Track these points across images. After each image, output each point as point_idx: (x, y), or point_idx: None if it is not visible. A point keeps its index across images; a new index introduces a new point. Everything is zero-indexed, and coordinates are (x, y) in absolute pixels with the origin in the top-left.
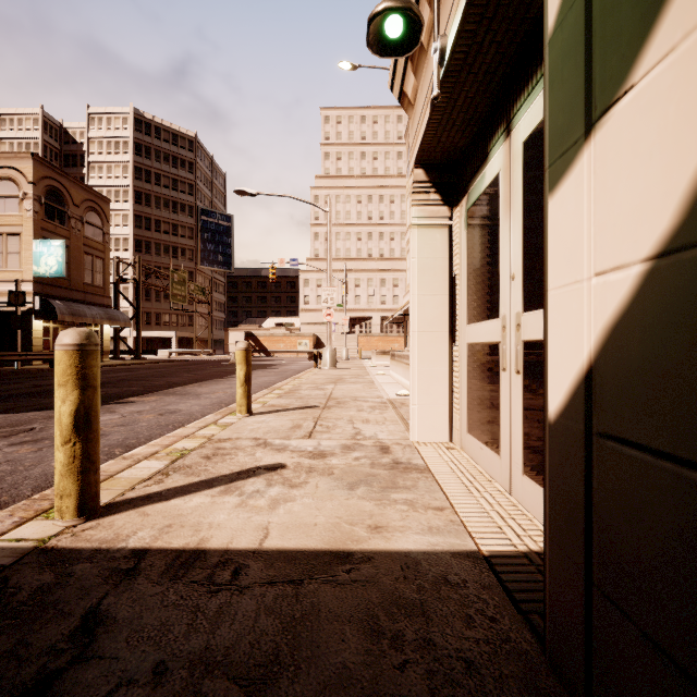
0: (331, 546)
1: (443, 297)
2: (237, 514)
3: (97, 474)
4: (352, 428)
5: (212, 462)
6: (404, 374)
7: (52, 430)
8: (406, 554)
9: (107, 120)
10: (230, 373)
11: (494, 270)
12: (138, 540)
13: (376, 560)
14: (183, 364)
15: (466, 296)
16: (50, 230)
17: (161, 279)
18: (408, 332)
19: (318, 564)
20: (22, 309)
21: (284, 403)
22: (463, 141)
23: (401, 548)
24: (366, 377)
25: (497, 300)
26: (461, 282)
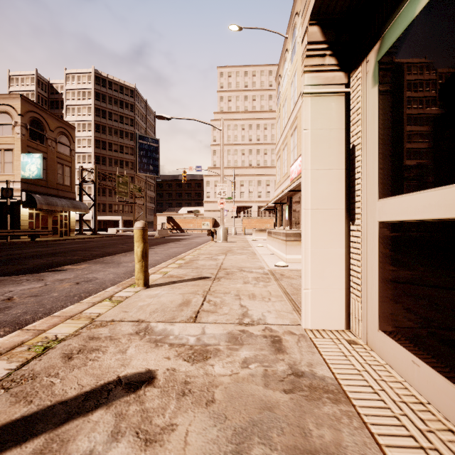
0: None
1: (339, 172)
2: None
3: None
4: (239, 306)
5: (69, 366)
6: (280, 247)
7: None
8: None
9: (77, 77)
10: (152, 244)
11: None
12: None
13: None
14: (123, 238)
15: (377, 165)
16: (33, 147)
17: (112, 181)
18: (278, 216)
19: None
20: (14, 201)
21: (181, 273)
22: None
23: None
24: (249, 249)
25: None
26: (365, 151)
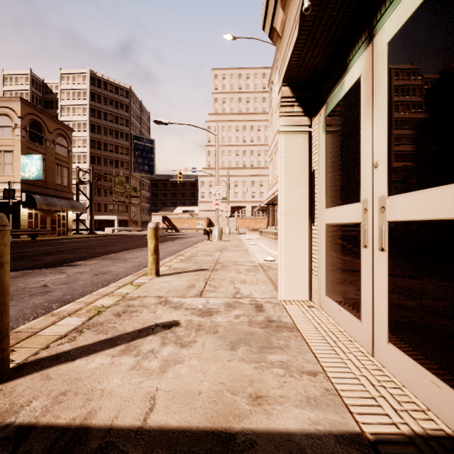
0: (213, 423)
1: (304, 188)
2: (130, 378)
3: (4, 341)
4: (233, 288)
5: (121, 319)
6: (269, 245)
7: (13, 287)
8: (289, 438)
9: (72, 78)
10: None
11: (354, 161)
12: (29, 413)
13: (259, 446)
14: (120, 237)
15: (325, 186)
16: (33, 148)
17: (108, 181)
18: (270, 216)
19: (199, 452)
20: (14, 201)
21: (184, 266)
22: (322, 60)
23: (283, 427)
24: (242, 246)
25: (357, 186)
26: (319, 175)
